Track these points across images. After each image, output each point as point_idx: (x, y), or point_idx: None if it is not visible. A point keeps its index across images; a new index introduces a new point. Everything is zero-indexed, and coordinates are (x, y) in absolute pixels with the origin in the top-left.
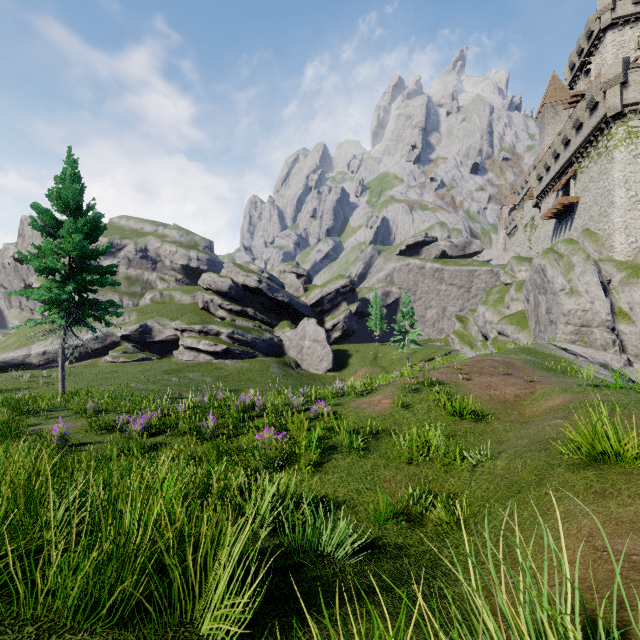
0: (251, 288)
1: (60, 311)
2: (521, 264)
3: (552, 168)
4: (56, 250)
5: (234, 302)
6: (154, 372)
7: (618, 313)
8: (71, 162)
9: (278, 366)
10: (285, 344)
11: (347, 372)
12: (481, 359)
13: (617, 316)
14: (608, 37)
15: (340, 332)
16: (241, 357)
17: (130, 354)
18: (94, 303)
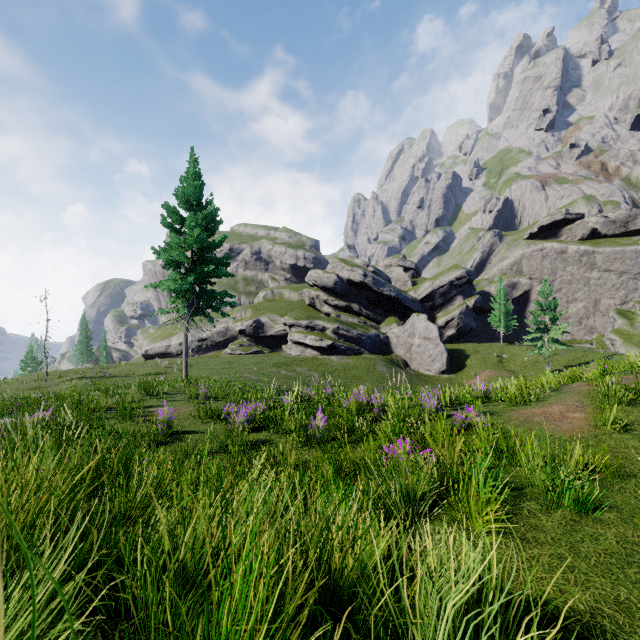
0: (356, 283)
1: (184, 301)
2: None
3: None
4: (180, 244)
5: (339, 298)
6: (265, 364)
7: None
8: (193, 161)
9: (385, 364)
10: (392, 341)
11: (465, 375)
12: None
13: None
14: None
15: (454, 330)
16: (346, 353)
17: (245, 347)
18: (211, 293)
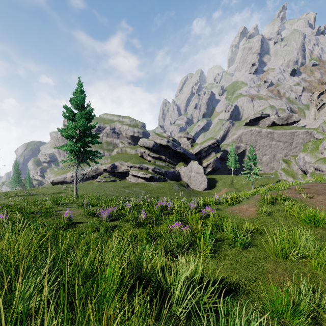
0: (163, 145)
1: (75, 156)
2: None
3: None
4: (73, 127)
5: (155, 153)
6: (117, 187)
7: None
8: (80, 84)
9: (177, 186)
10: (181, 174)
11: (215, 190)
12: (313, 184)
13: None
14: None
15: (211, 168)
16: (159, 181)
17: (107, 178)
18: (89, 152)
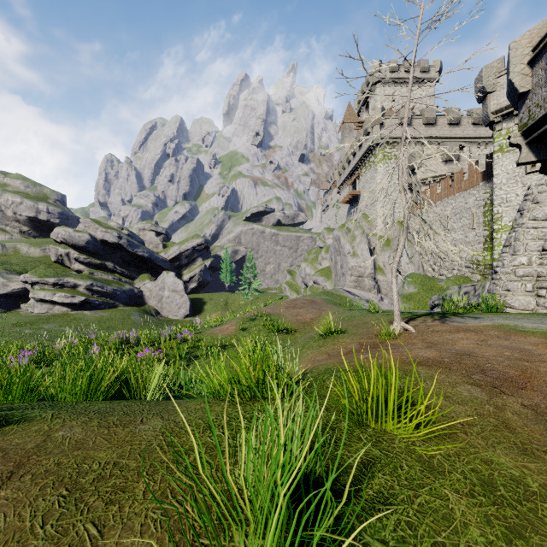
0: (111, 243)
1: None
2: (329, 233)
3: (347, 169)
4: None
5: (92, 256)
6: (1, 326)
7: (378, 268)
8: None
9: (139, 314)
10: (145, 294)
11: (202, 316)
12: (297, 299)
13: (377, 270)
14: (377, 89)
15: (196, 283)
16: (101, 307)
17: None
18: None
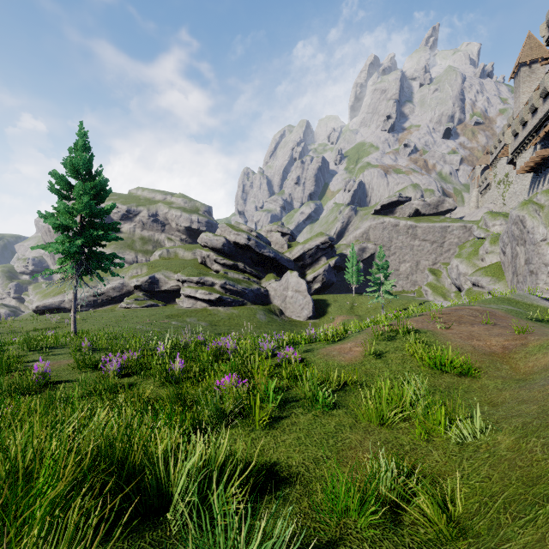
0: (241, 245)
1: (72, 262)
2: (495, 219)
3: (529, 123)
4: (68, 210)
5: (227, 257)
6: (158, 316)
7: None
8: (82, 134)
9: (264, 313)
10: (271, 294)
11: (326, 319)
12: (459, 308)
13: None
14: None
15: (320, 284)
16: (232, 305)
17: (141, 301)
18: (100, 255)
